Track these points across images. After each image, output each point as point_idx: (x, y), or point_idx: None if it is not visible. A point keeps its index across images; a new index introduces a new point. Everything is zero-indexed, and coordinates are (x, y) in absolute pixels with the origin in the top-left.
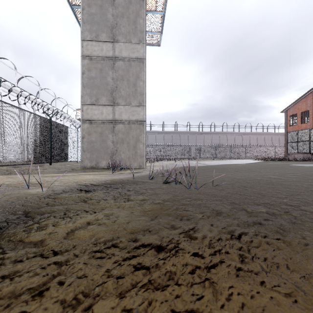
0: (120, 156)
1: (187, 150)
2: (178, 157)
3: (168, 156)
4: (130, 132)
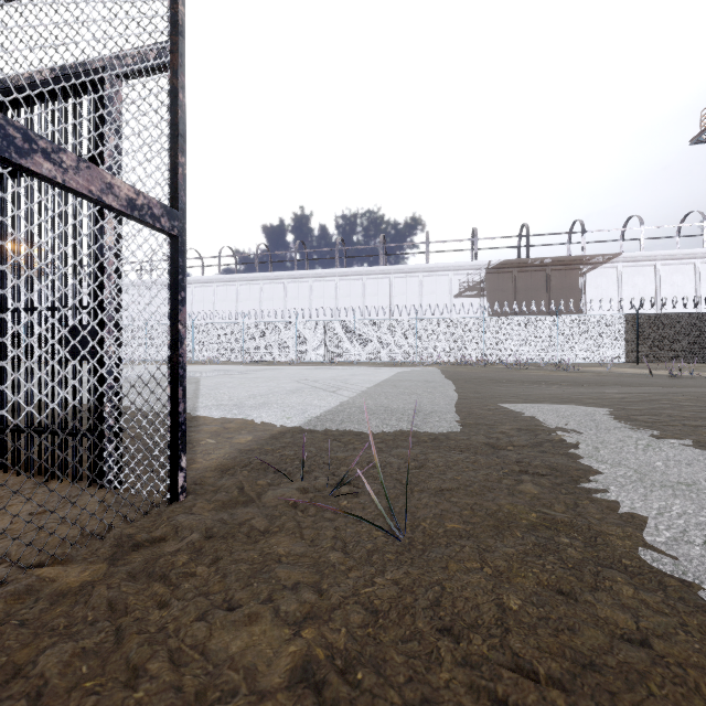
0: None
1: None
2: None
3: None
4: None
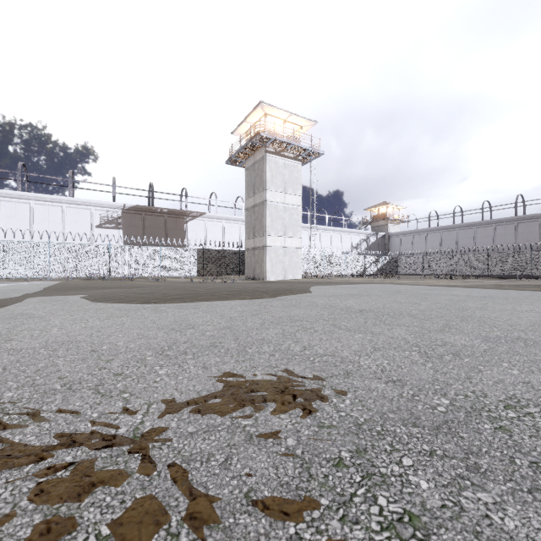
0: (256, 272)
1: (538, 258)
2: (512, 274)
3: (486, 272)
4: (260, 255)
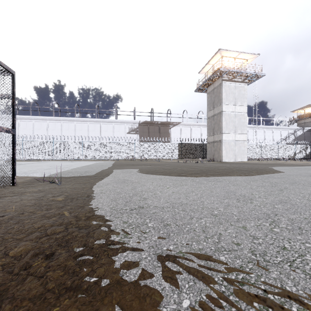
0: (215, 156)
1: None
2: None
3: None
4: (217, 146)
